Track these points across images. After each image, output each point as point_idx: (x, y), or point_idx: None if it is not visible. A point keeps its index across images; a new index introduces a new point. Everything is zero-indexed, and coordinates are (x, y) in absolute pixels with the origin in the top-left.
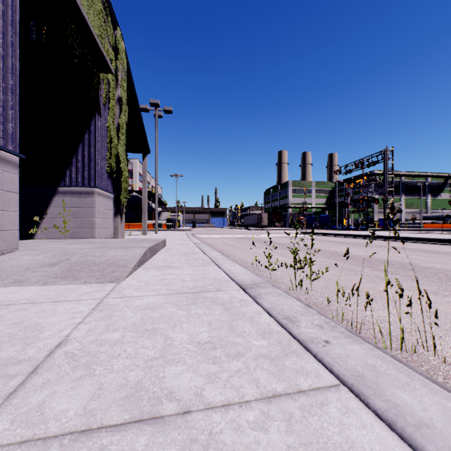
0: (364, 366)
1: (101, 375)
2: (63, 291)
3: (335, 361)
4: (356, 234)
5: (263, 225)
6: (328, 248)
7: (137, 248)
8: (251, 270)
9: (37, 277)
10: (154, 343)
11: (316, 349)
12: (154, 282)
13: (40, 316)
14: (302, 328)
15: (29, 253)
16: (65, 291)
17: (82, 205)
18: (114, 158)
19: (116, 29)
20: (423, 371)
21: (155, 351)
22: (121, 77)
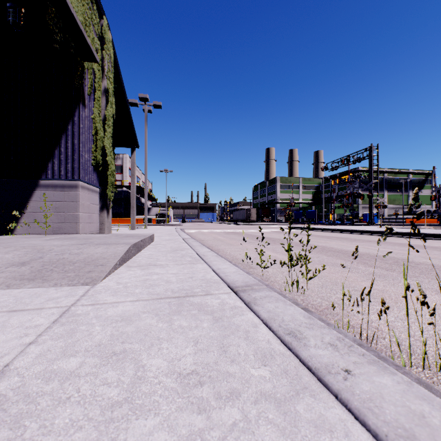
0: (409, 415)
1: (32, 440)
2: (25, 296)
3: (366, 408)
4: (343, 229)
5: (251, 220)
6: (317, 243)
7: (120, 244)
8: (242, 267)
9: (1, 279)
10: (121, 376)
11: (336, 384)
12: (135, 283)
13: None
14: (312, 348)
15: None
16: (28, 296)
17: (65, 199)
18: (100, 150)
19: (102, 18)
20: None
21: (119, 391)
22: (108, 68)
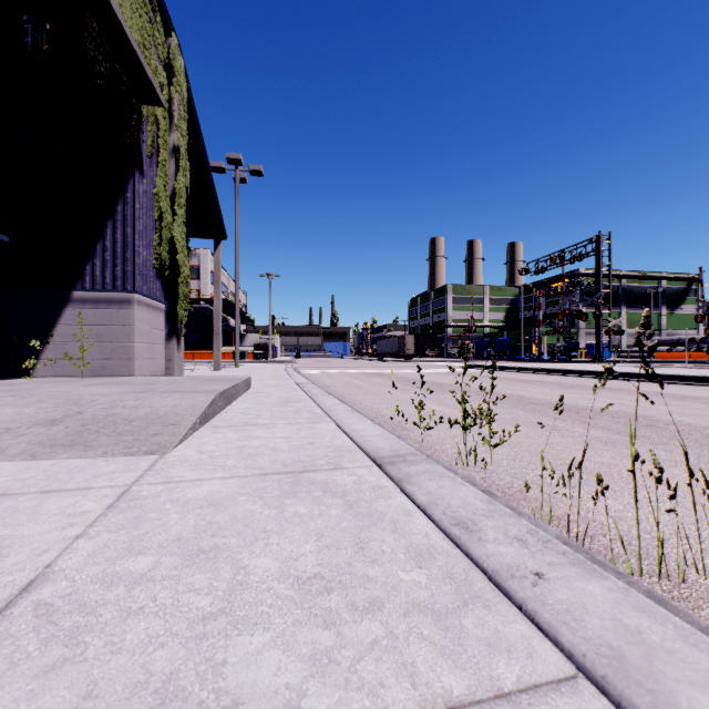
0: (619, 631)
1: (98, 659)
2: (61, 471)
3: (561, 621)
4: (553, 368)
5: (407, 355)
6: (511, 391)
7: (201, 393)
8: (391, 429)
9: (21, 445)
10: (213, 580)
11: (521, 591)
12: (225, 452)
13: (7, 523)
14: (489, 544)
15: (15, 402)
16: (65, 471)
17: (112, 321)
18: (166, 245)
19: (170, 35)
20: (705, 619)
21: (212, 600)
22: (178, 114)
